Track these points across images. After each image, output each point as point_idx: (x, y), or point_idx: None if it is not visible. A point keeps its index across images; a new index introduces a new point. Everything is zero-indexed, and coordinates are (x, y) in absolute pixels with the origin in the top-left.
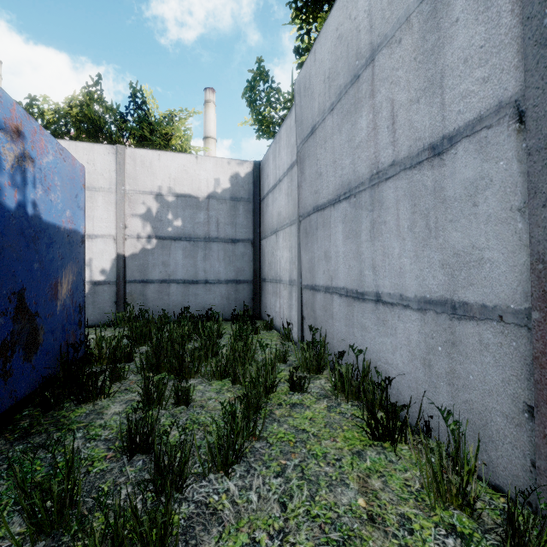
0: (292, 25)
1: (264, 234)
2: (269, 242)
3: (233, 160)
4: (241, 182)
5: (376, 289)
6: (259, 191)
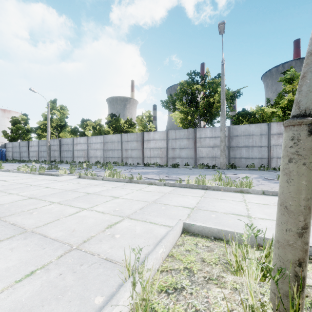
0: (11, 123)
1: (7, 151)
2: (8, 152)
3: (2, 142)
4: (3, 145)
5: (17, 156)
6: (6, 146)
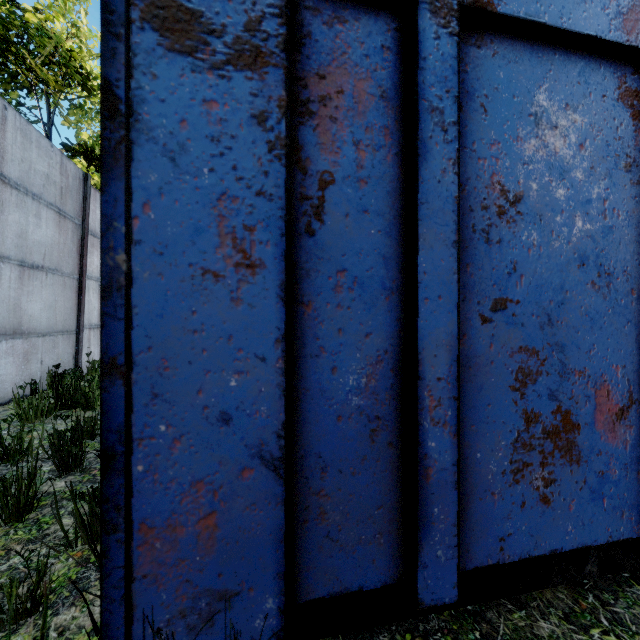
0: None
1: None
2: None
3: None
4: None
5: None
6: None
